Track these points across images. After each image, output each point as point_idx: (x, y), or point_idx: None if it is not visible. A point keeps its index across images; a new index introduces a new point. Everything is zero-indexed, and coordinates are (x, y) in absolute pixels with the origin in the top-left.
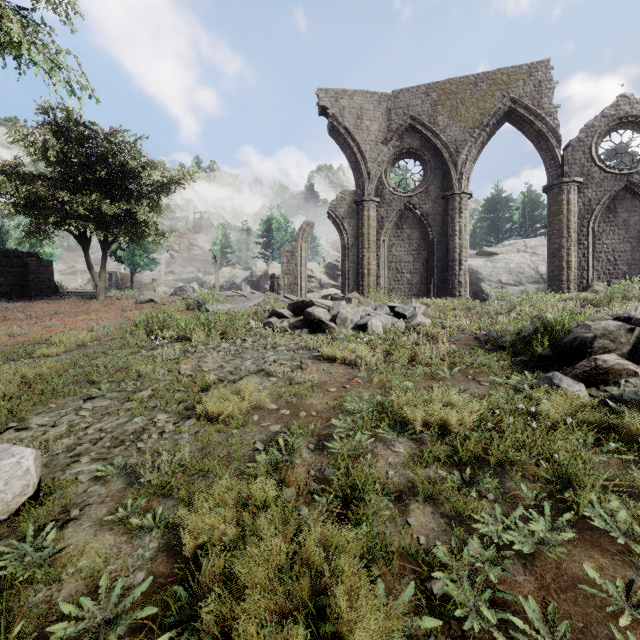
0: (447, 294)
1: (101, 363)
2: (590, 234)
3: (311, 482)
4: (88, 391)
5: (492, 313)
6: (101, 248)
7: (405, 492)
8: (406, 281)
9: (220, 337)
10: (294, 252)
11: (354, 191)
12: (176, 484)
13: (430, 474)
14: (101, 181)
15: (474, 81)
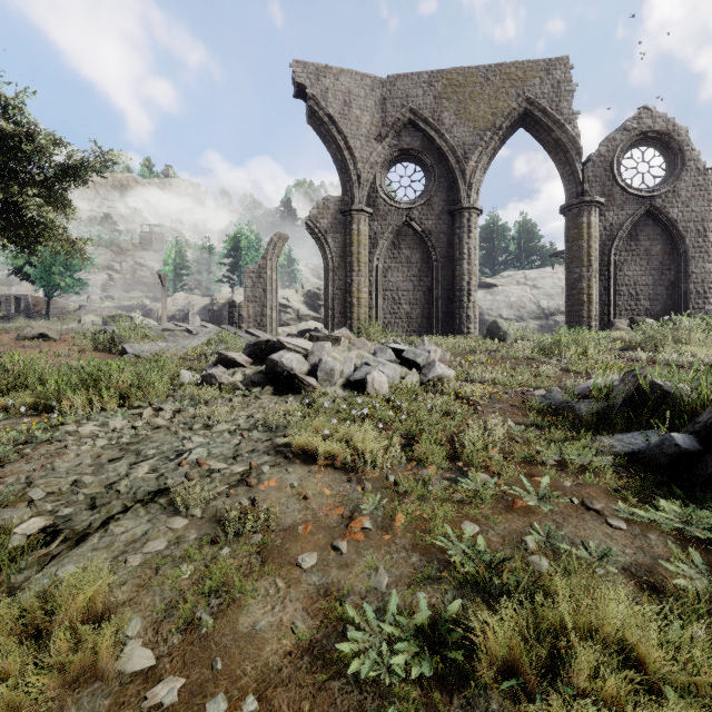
0: (454, 331)
1: None
2: (612, 264)
3: None
4: None
5: (523, 358)
6: None
7: None
8: (405, 314)
9: (117, 404)
10: (261, 273)
11: (340, 198)
12: None
13: None
14: None
15: (485, 73)
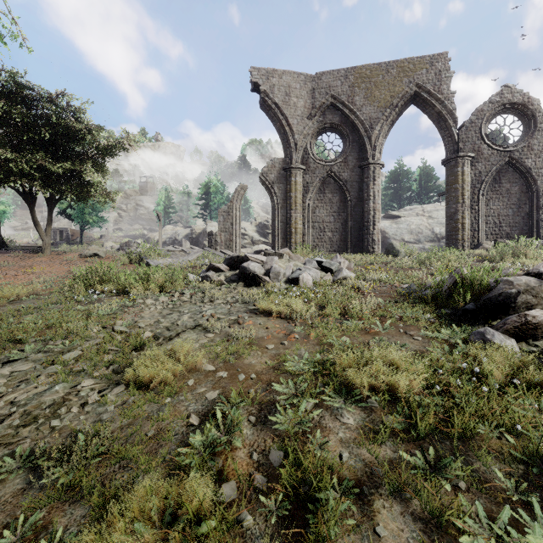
0: (363, 250)
1: (32, 319)
2: (480, 201)
3: (254, 472)
4: (10, 352)
5: (405, 267)
6: (47, 205)
7: (365, 482)
8: (328, 239)
9: (159, 290)
10: (230, 212)
11: (283, 159)
12: (88, 484)
13: (388, 454)
14: (46, 142)
15: (385, 68)
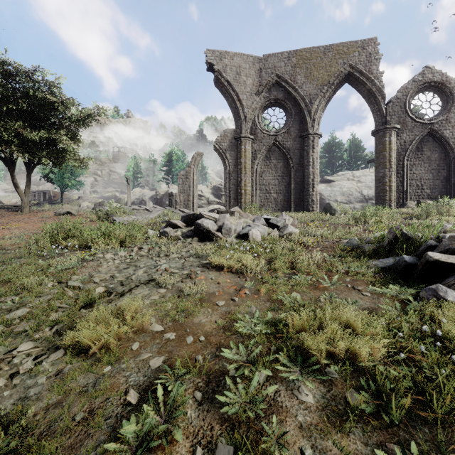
0: (303, 209)
1: None
2: (405, 166)
3: None
4: None
5: (343, 224)
6: (26, 169)
7: None
8: (273, 199)
9: (119, 245)
10: (188, 176)
11: (234, 130)
12: None
13: (358, 448)
14: (24, 113)
15: (323, 51)
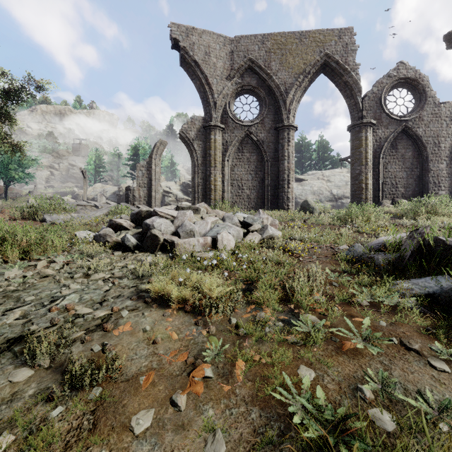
0: (278, 207)
1: None
2: (381, 164)
3: None
4: None
5: (327, 224)
6: None
7: None
8: (246, 196)
9: (19, 258)
10: (149, 167)
11: (203, 117)
12: None
13: None
14: None
15: (299, 37)
